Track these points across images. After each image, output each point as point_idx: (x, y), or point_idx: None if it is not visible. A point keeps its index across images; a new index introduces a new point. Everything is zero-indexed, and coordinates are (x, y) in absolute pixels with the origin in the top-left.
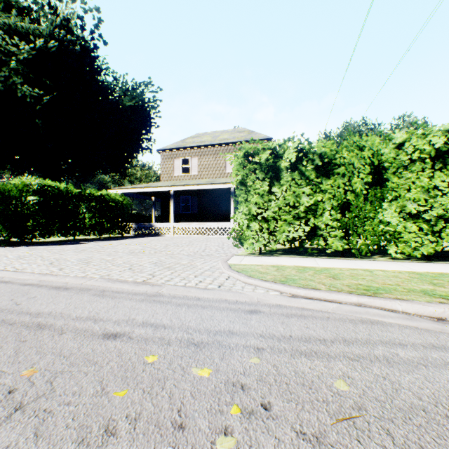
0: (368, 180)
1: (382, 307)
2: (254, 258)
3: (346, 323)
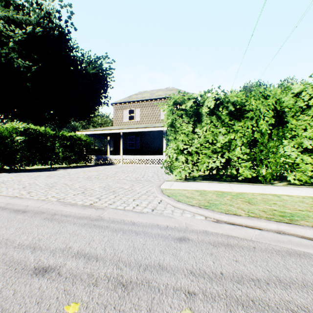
0: (272, 122)
1: (302, 235)
2: (181, 183)
3: (274, 256)
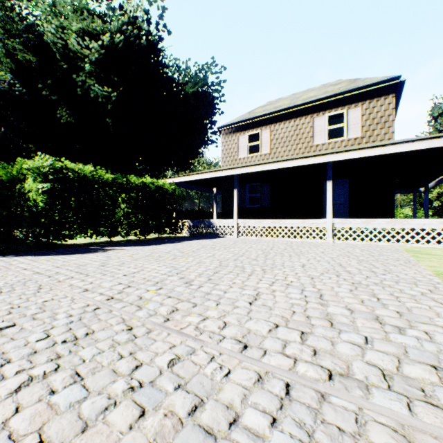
0: None
1: None
2: None
3: None
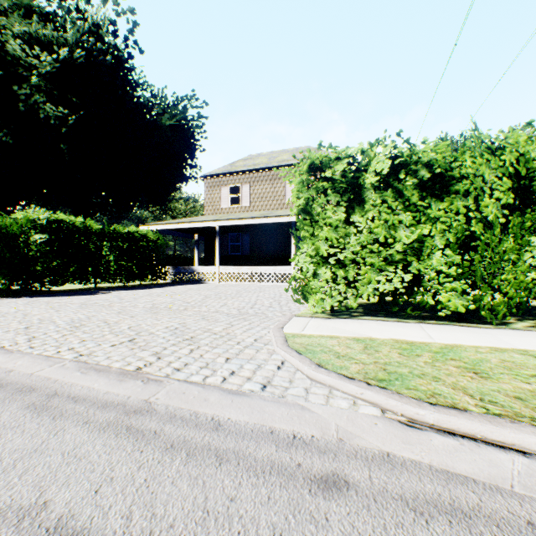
0: (508, 201)
1: None
2: (324, 322)
3: None
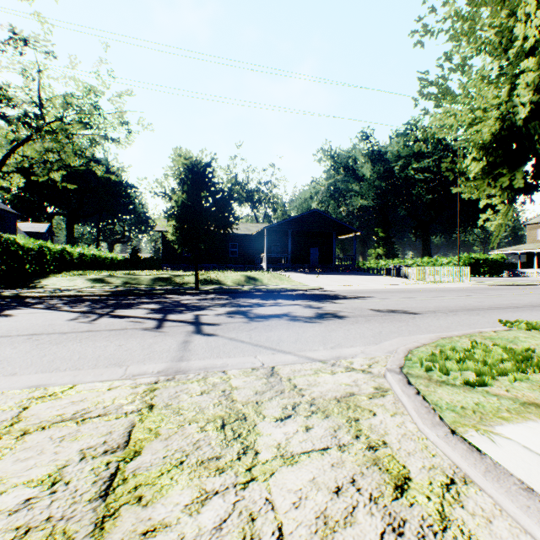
0: None
1: None
2: None
3: None
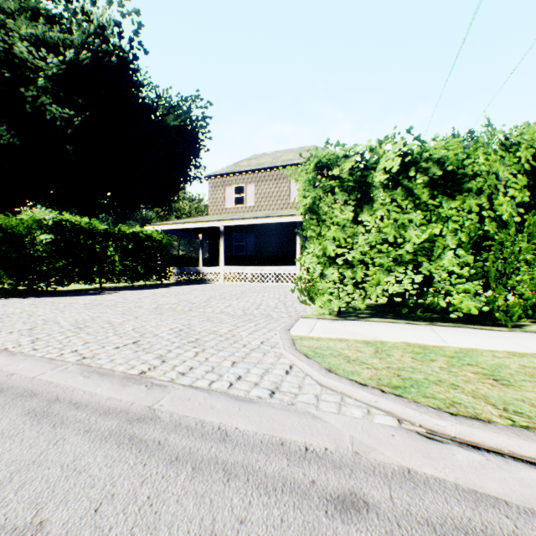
0: (524, 199)
1: None
2: (331, 324)
3: None
